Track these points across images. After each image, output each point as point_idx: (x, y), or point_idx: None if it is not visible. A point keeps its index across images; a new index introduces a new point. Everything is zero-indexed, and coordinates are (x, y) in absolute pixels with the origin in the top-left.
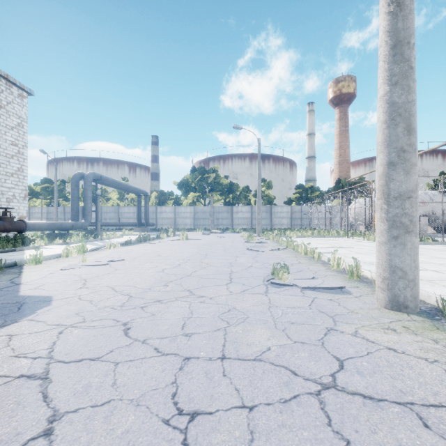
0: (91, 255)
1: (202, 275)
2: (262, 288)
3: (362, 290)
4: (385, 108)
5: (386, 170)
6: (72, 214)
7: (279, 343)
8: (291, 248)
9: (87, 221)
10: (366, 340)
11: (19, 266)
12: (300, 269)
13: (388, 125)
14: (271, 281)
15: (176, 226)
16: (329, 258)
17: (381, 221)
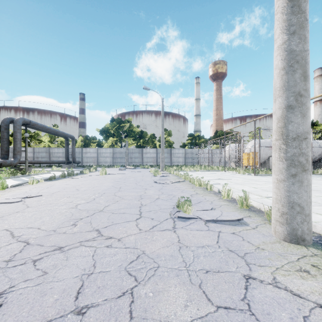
0: (10, 191)
1: (114, 210)
2: (170, 223)
3: (255, 220)
4: (283, 55)
5: (285, 113)
6: (1, 153)
7: (200, 312)
8: (188, 180)
9: (16, 159)
10: (290, 293)
11: None
12: (199, 200)
13: (286, 71)
14: (178, 216)
15: (98, 164)
16: (219, 189)
17: (280, 160)
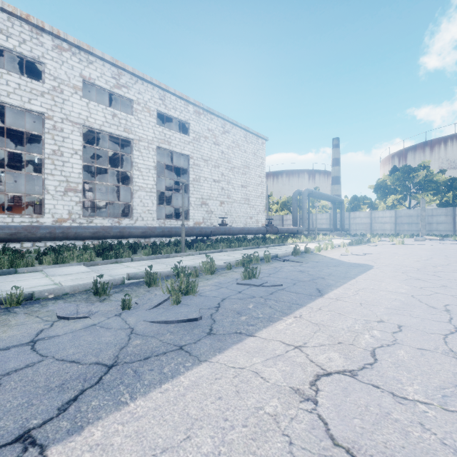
0: (339, 250)
1: None
2: None
3: None
4: None
5: None
6: (292, 221)
7: None
8: None
9: (304, 227)
10: None
11: (311, 252)
12: None
13: None
14: None
15: (372, 232)
16: None
17: None
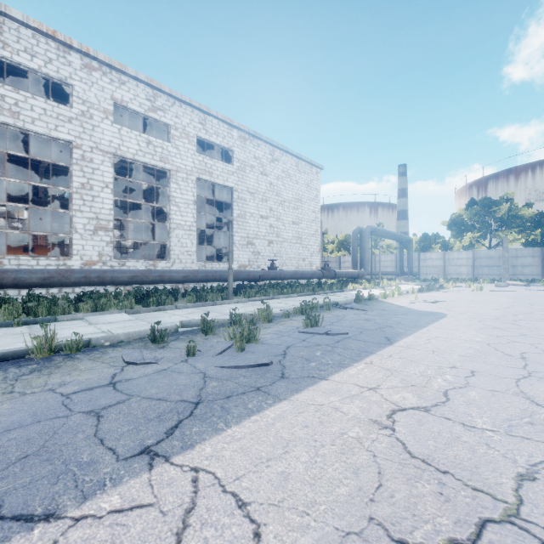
0: (407, 297)
1: None
2: None
3: None
4: None
5: None
6: (352, 264)
7: None
8: None
9: (366, 270)
10: None
11: (375, 299)
12: None
13: None
14: None
15: (446, 276)
16: None
17: None
